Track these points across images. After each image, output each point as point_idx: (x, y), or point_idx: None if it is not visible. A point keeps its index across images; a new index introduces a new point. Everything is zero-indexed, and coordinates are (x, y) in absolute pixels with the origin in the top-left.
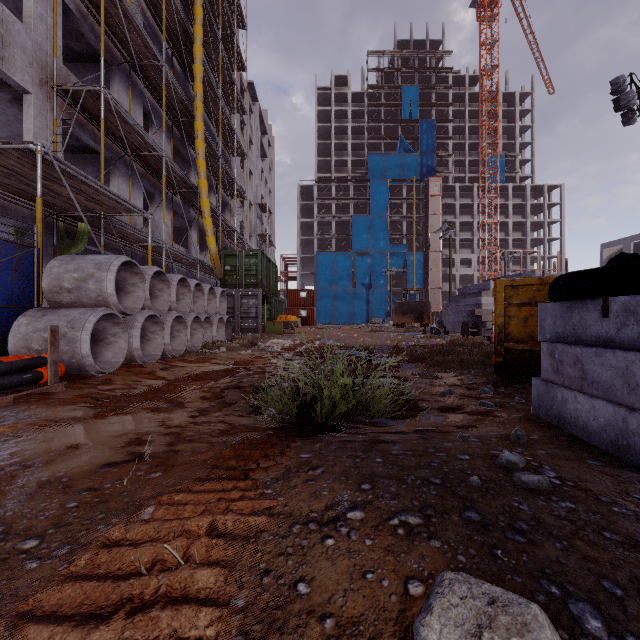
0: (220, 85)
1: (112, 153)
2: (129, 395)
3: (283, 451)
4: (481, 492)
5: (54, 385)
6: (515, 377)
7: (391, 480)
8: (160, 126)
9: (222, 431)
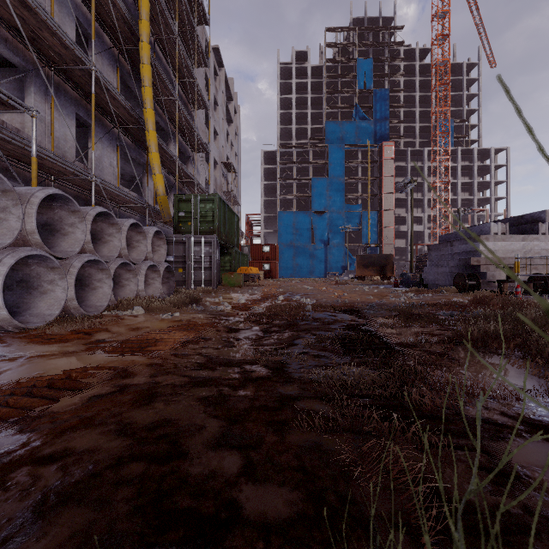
0: (177, 23)
1: (24, 61)
2: None
3: None
4: None
5: None
6: None
7: None
8: (101, 50)
9: None
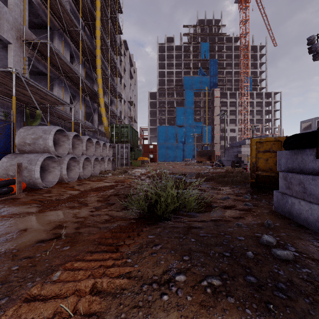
0: (109, 41)
1: (54, 75)
2: (59, 199)
3: (139, 233)
4: (254, 262)
5: (19, 194)
6: (261, 189)
7: (201, 253)
8: (79, 61)
9: (106, 220)
